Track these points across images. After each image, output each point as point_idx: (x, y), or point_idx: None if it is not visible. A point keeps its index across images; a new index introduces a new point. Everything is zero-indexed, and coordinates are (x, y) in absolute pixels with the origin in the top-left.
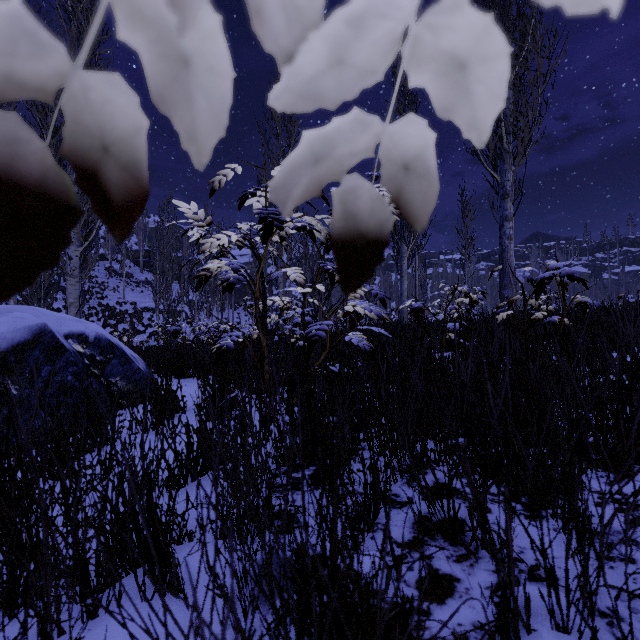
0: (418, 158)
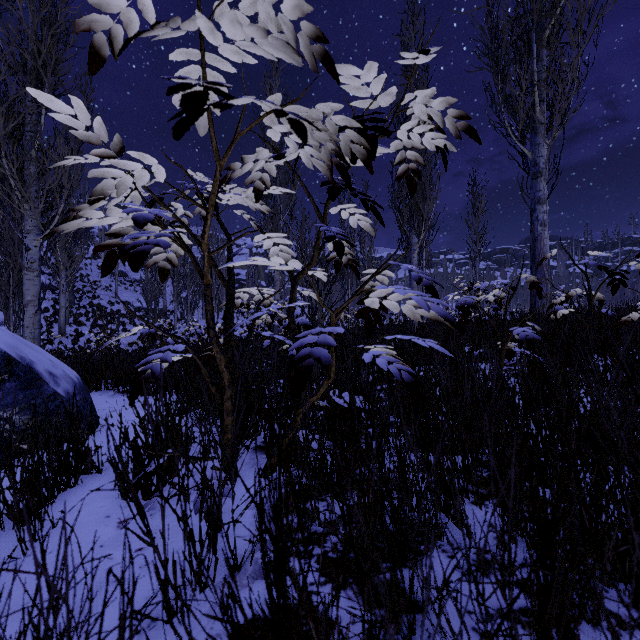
0: None
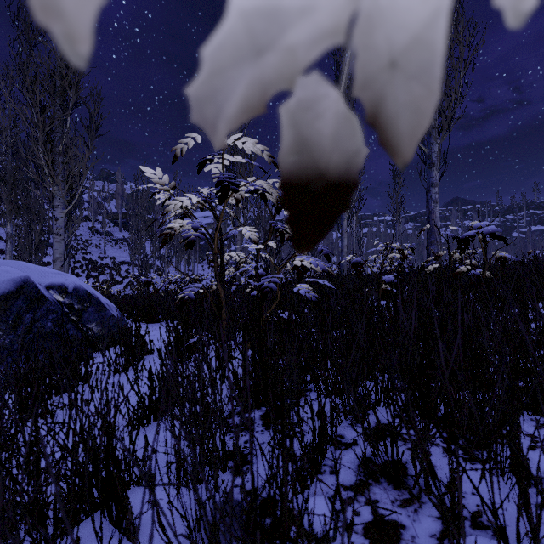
0: (414, 44)
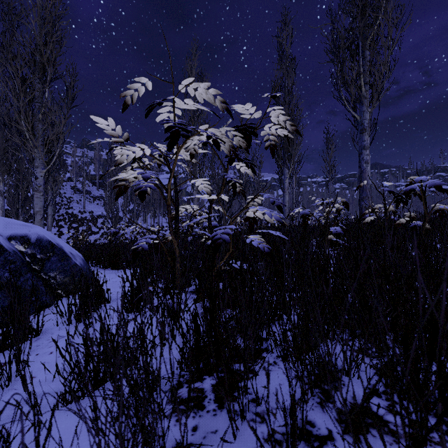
0: None
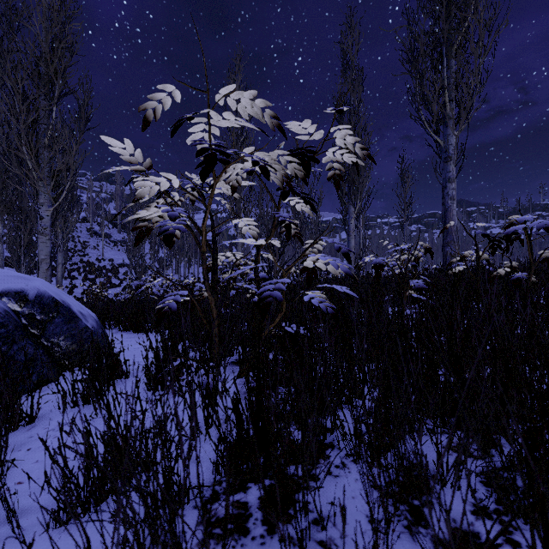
0: None
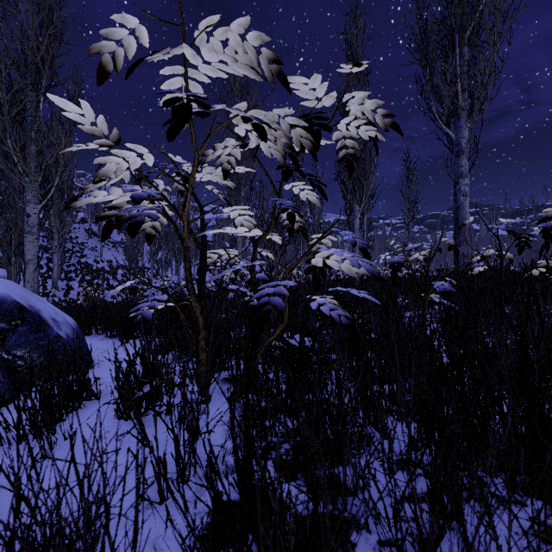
0: None
